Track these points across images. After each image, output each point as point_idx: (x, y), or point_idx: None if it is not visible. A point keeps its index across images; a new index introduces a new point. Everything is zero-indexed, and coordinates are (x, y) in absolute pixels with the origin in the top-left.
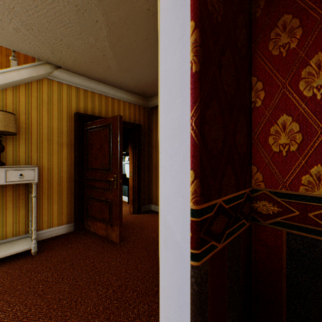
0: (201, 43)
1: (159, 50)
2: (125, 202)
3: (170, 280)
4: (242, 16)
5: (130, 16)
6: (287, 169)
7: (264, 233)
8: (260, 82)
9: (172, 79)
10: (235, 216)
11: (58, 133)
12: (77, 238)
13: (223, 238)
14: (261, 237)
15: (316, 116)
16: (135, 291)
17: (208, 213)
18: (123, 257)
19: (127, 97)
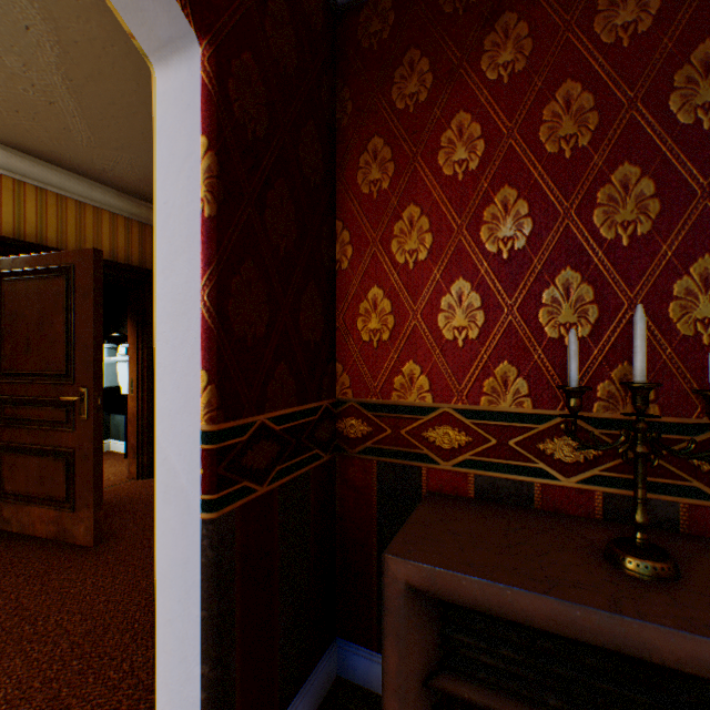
0: (221, 172)
1: (156, 162)
2: (119, 454)
3: (173, 555)
4: (314, 124)
5: (119, 42)
6: (379, 368)
7: (353, 469)
8: (347, 231)
9: (176, 219)
10: (298, 443)
11: None
12: None
13: (270, 477)
14: (348, 476)
15: (409, 293)
16: (128, 631)
17: (236, 437)
18: (104, 573)
19: (121, 205)
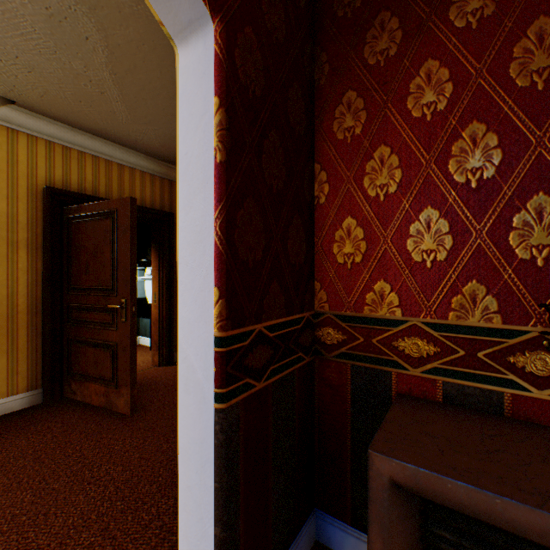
0: (229, 125)
1: (178, 122)
2: (146, 347)
3: (192, 435)
4: (298, 84)
5: (148, 41)
6: (352, 286)
7: (329, 370)
8: (324, 172)
9: (193, 166)
10: (286, 347)
11: (9, 224)
12: (50, 415)
13: (265, 375)
14: (325, 375)
15: (379, 222)
16: (154, 482)
17: (240, 342)
18: (137, 436)
19: (147, 165)
